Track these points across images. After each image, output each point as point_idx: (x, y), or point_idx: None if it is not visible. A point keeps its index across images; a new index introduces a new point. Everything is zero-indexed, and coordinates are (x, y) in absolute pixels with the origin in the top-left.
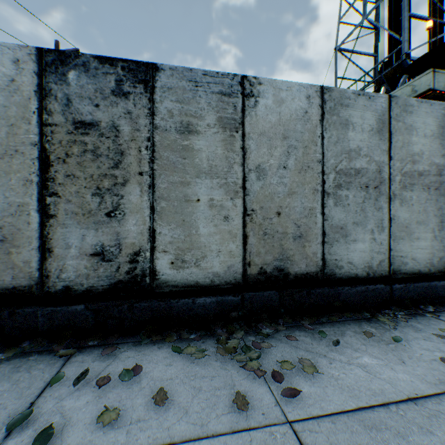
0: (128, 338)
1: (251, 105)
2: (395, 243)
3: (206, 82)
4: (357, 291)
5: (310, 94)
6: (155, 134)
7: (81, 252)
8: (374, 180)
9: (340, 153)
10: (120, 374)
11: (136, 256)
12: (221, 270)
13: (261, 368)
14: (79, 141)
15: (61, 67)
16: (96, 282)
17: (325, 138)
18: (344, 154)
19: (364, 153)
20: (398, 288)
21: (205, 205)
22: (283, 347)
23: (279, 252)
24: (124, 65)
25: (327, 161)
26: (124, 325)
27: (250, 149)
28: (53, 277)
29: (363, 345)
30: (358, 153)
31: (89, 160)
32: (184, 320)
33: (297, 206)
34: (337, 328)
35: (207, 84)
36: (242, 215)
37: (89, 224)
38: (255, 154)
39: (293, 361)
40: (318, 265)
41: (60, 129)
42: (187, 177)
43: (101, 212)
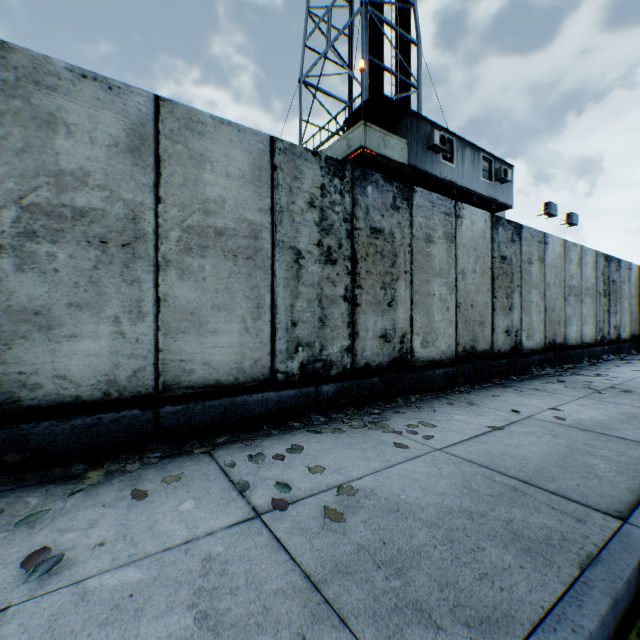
0: None
1: None
2: (170, 339)
3: None
4: (75, 427)
5: None
6: None
7: None
8: (123, 232)
9: (35, 173)
10: None
11: None
12: None
13: None
14: None
15: None
16: None
17: None
18: (46, 177)
19: (100, 182)
20: (172, 413)
21: None
22: None
23: None
24: None
25: None
26: None
27: None
28: None
29: None
30: (84, 180)
31: None
32: None
33: None
34: None
35: None
36: None
37: None
38: None
39: None
40: None
41: None
42: None
43: None
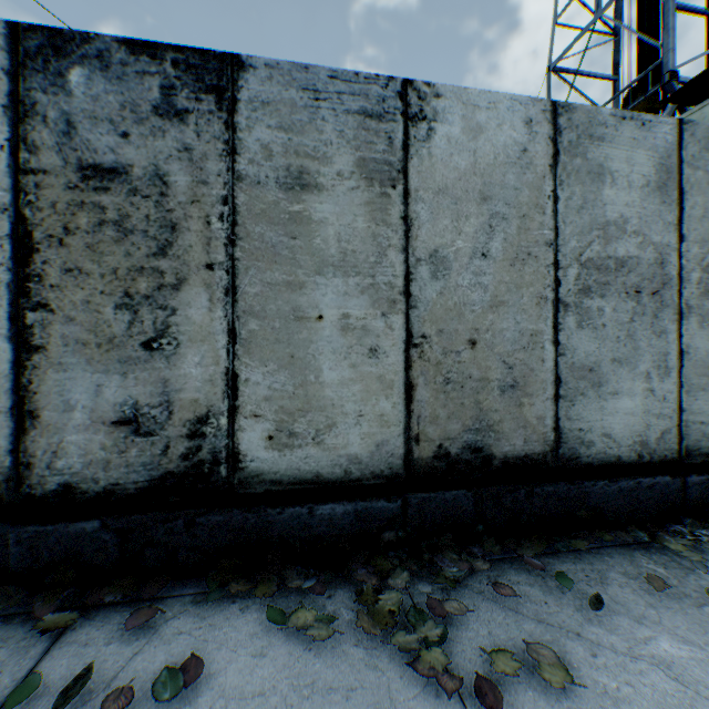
0: (184, 584)
1: (420, 136)
2: (690, 397)
3: (335, 92)
4: (619, 489)
5: (532, 116)
6: (237, 191)
7: (95, 417)
8: (651, 279)
9: (588, 228)
10: (156, 681)
11: (201, 426)
12: (364, 451)
13: (449, 666)
14: (90, 203)
15: (55, 61)
16: (124, 476)
17: (560, 200)
18: (595, 231)
19: (633, 228)
20: (695, 483)
21: (333, 327)
22: (489, 610)
23: (474, 416)
24: (178, 58)
25: (563, 244)
26: (176, 558)
27: (419, 219)
28: (40, 466)
29: (650, 607)
30: (621, 228)
31: (109, 241)
32: (293, 547)
33: (507, 329)
34: (589, 565)
35: (337, 96)
36: (403, 347)
37: (109, 365)
38: (428, 230)
39: (514, 647)
40: (547, 440)
41: (54, 180)
42: (299, 274)
43: (134, 340)
